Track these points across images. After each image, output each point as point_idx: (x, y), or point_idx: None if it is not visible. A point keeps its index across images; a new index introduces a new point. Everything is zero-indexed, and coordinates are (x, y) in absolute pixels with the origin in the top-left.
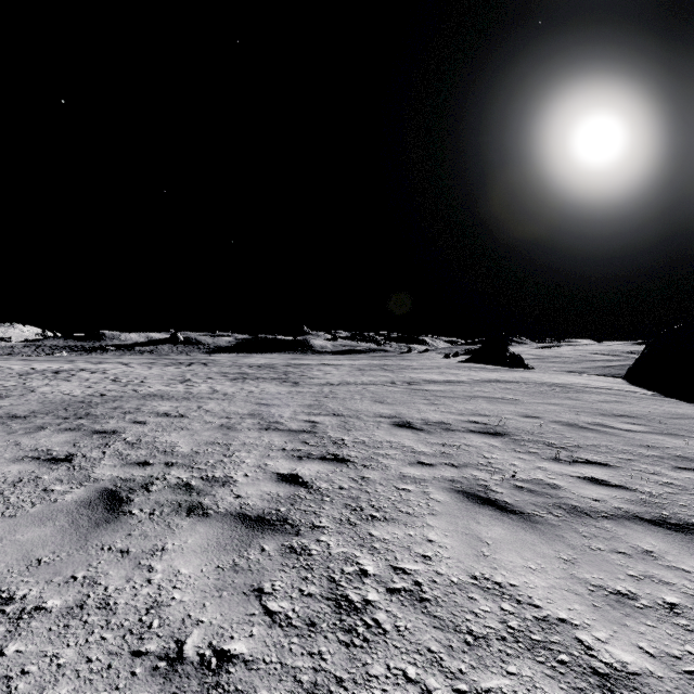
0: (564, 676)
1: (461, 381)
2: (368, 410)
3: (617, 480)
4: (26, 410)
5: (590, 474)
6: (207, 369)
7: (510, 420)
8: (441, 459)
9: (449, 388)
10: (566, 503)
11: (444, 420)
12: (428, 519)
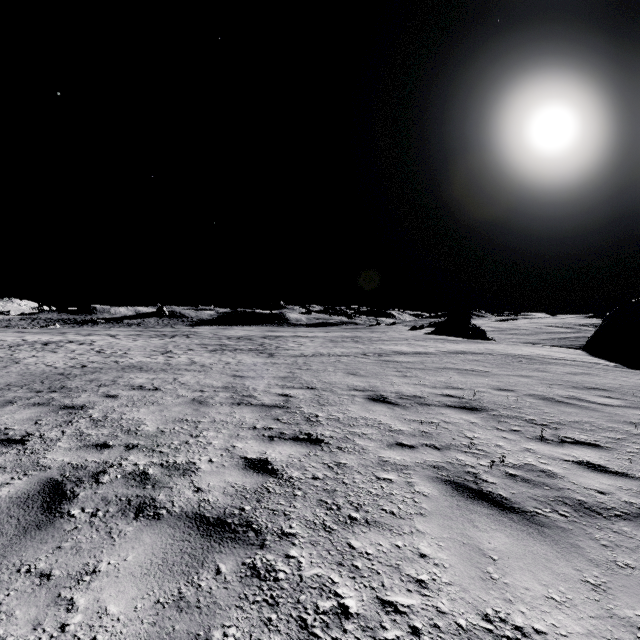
0: None
1: (429, 352)
2: (341, 382)
3: (616, 466)
4: (3, 382)
5: (584, 457)
6: (189, 340)
7: (484, 393)
8: (421, 439)
9: (419, 360)
10: (569, 497)
11: (418, 393)
12: (417, 522)
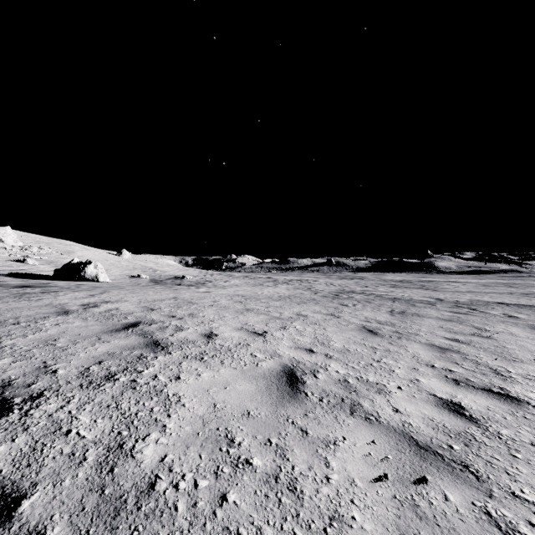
0: (510, 317)
1: None
2: (485, 300)
3: None
4: (334, 291)
5: None
6: (367, 281)
7: None
8: (512, 308)
9: None
10: None
11: (529, 305)
12: (496, 311)
